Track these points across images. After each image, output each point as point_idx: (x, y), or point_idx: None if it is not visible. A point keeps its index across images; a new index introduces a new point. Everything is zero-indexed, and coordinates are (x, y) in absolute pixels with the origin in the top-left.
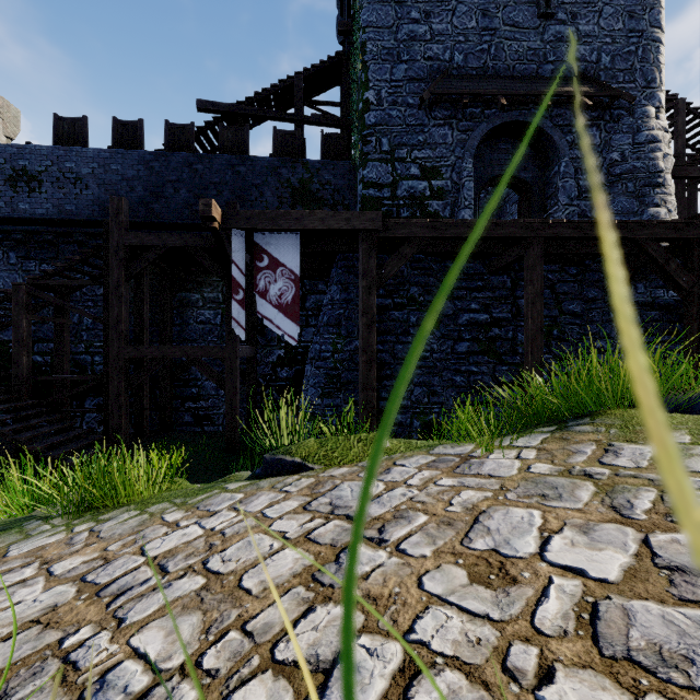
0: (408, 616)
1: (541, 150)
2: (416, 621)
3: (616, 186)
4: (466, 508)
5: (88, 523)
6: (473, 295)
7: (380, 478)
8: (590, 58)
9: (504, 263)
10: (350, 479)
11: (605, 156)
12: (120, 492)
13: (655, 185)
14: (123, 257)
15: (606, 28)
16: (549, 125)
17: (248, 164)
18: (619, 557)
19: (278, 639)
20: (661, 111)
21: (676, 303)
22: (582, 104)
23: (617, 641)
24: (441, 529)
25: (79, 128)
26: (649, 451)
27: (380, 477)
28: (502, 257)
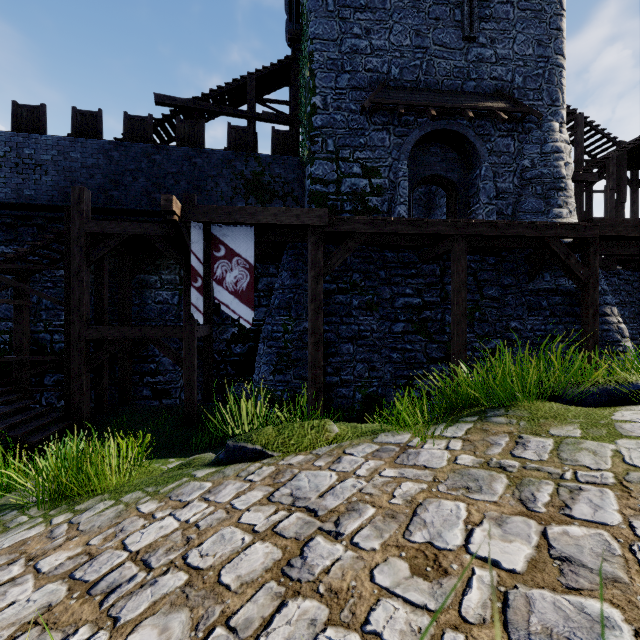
0: (364, 608)
1: (466, 155)
2: (370, 613)
3: (527, 189)
4: (406, 500)
5: (65, 514)
6: (407, 282)
7: (332, 468)
8: (505, 78)
9: (434, 254)
10: (306, 468)
11: (518, 163)
12: (95, 482)
13: (559, 189)
14: (84, 244)
15: (519, 53)
16: (472, 134)
17: (204, 156)
18: (524, 548)
19: (258, 634)
20: (563, 126)
21: (575, 290)
22: (499, 118)
23: (521, 626)
24: (386, 522)
25: (38, 115)
26: (549, 444)
27: (332, 466)
28: (432, 249)
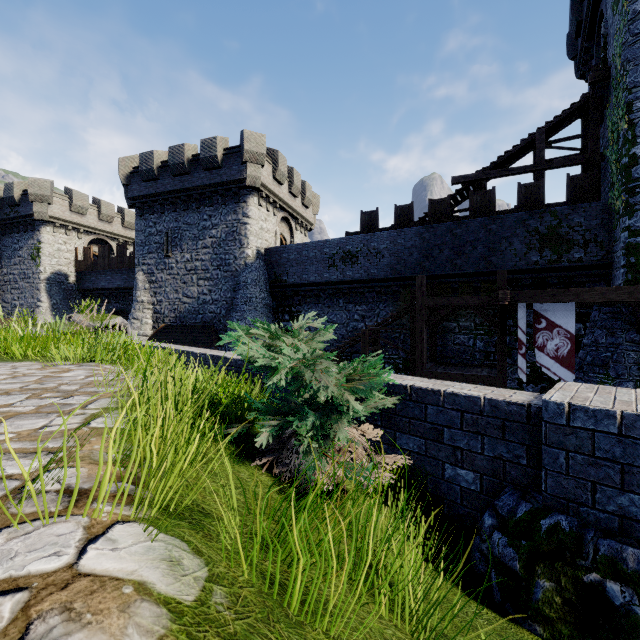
0: None
1: None
2: None
3: None
4: None
5: None
6: None
7: None
8: None
9: None
10: None
11: None
12: None
13: None
14: (424, 314)
15: None
16: None
17: (498, 222)
18: None
19: None
20: None
21: None
22: None
23: None
24: None
25: (373, 216)
26: None
27: None
28: None
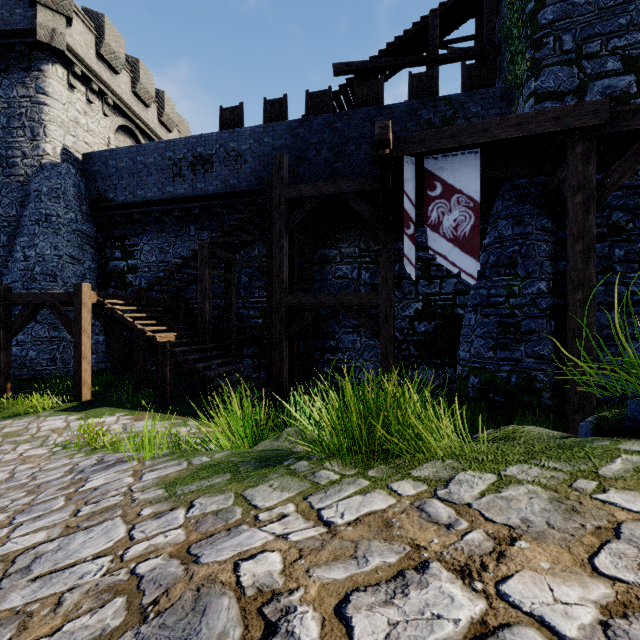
0: None
1: None
2: None
3: None
4: None
5: (404, 480)
6: None
7: None
8: None
9: None
10: None
11: None
12: (426, 437)
13: None
14: (283, 210)
15: None
16: None
17: (386, 113)
18: None
19: None
20: None
21: None
22: None
23: None
24: None
25: (237, 115)
26: None
27: None
28: None
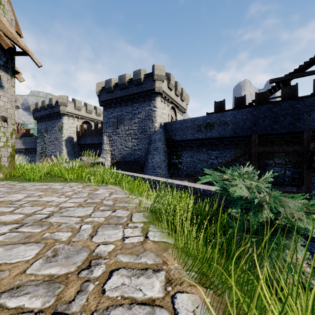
0: None
1: None
2: None
3: None
4: None
5: None
6: None
7: None
8: None
9: None
10: None
11: None
12: None
13: None
14: (256, 156)
15: None
16: None
17: (301, 103)
18: None
19: None
20: None
21: None
22: None
23: None
24: None
25: (222, 104)
26: None
27: None
28: None
